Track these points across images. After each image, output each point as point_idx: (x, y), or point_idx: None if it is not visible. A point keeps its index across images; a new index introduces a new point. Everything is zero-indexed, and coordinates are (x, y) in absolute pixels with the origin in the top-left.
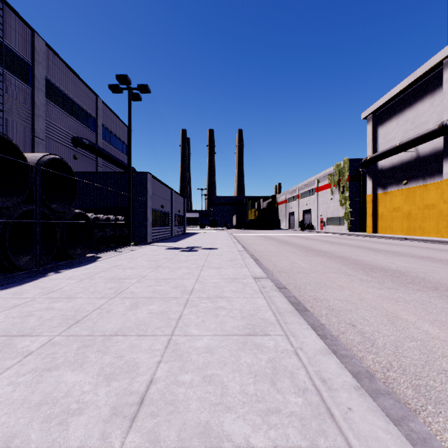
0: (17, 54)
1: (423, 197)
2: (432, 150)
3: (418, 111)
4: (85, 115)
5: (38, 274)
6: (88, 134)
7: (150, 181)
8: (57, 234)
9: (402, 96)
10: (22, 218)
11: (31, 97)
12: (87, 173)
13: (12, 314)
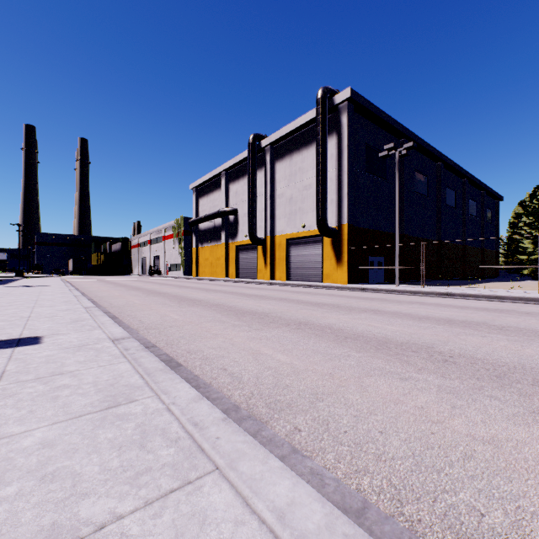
0: None
1: (217, 253)
2: (220, 224)
3: (215, 197)
4: None
5: None
6: None
7: None
8: None
9: (209, 183)
10: None
11: None
12: None
13: None
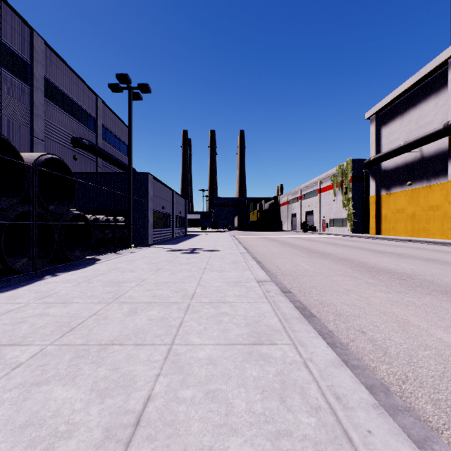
0: (15, 52)
1: (428, 198)
2: (436, 150)
3: (422, 111)
4: (84, 115)
5: (35, 277)
6: (88, 134)
7: (151, 182)
8: (55, 235)
9: (406, 96)
10: (18, 219)
11: (30, 97)
12: (87, 173)
13: (4, 321)
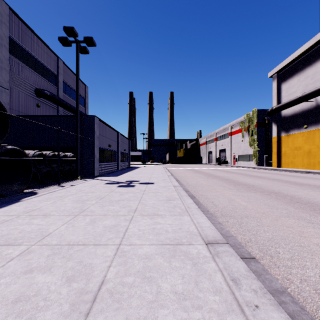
0: None
1: None
2: None
3: (317, 68)
4: (47, 71)
5: None
6: (50, 87)
7: (97, 124)
8: None
9: (303, 58)
10: None
11: None
12: (43, 116)
13: None
